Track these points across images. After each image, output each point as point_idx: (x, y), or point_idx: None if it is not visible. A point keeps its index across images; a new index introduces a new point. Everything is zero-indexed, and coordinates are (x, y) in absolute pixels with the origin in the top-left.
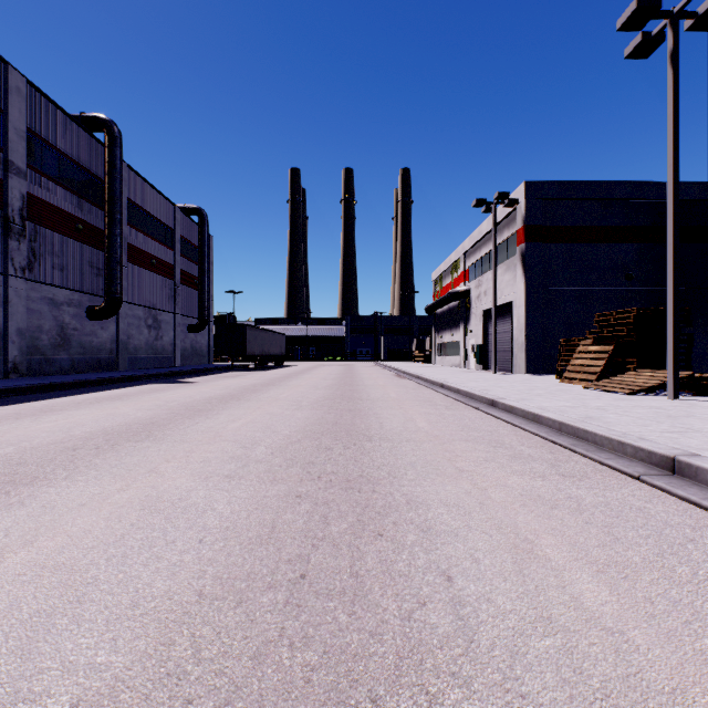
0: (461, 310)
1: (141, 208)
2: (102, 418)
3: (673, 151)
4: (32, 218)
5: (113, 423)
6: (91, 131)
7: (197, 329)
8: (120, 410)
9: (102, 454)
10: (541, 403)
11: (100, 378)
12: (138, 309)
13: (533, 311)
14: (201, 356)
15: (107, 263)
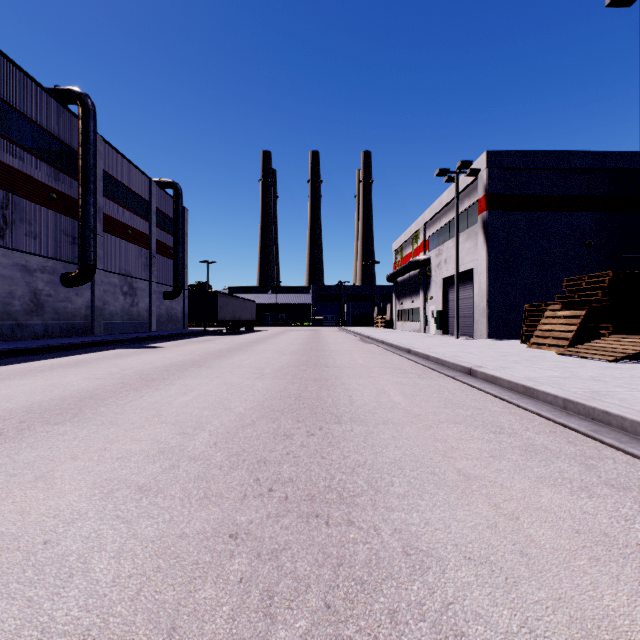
0: (422, 278)
1: (116, 180)
2: (39, 390)
3: None
4: (3, 186)
5: (47, 396)
6: (65, 103)
7: (172, 296)
8: (65, 380)
9: None
10: (525, 372)
11: (67, 343)
12: (114, 276)
13: (495, 277)
14: (177, 322)
15: (81, 232)
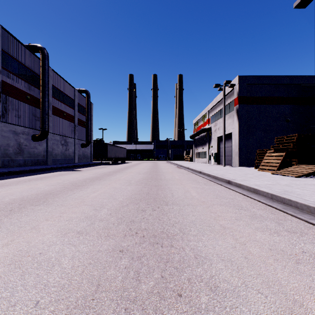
0: (207, 137)
1: (58, 89)
2: (25, 190)
3: None
4: (4, 92)
5: (29, 193)
6: (34, 52)
7: (85, 145)
8: (37, 186)
9: (11, 214)
10: (255, 182)
11: (35, 169)
12: (57, 136)
13: (242, 137)
14: (87, 158)
15: (41, 114)
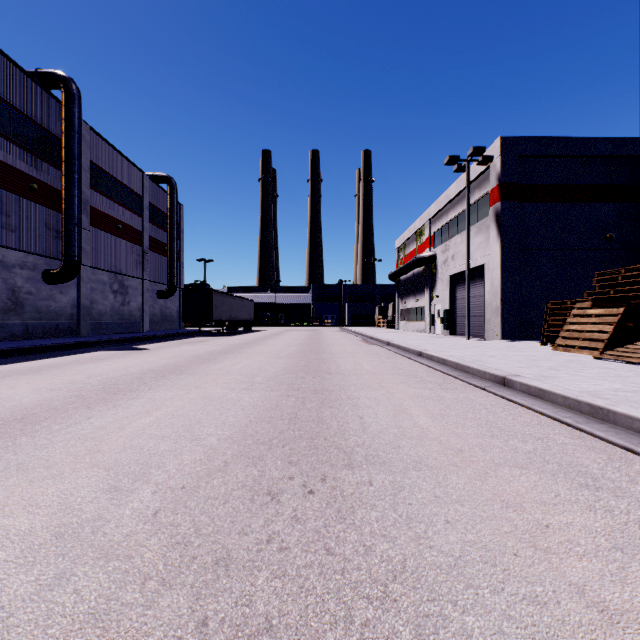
0: (427, 275)
1: (105, 172)
2: None
3: None
4: None
5: None
6: (48, 88)
7: (166, 294)
8: (9, 392)
9: None
10: (577, 383)
11: (43, 345)
12: (103, 274)
13: (509, 273)
14: (171, 322)
15: (64, 225)
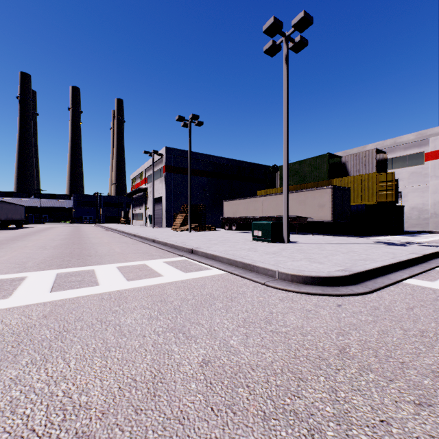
0: (144, 197)
1: None
2: None
3: (189, 160)
4: None
5: None
6: None
7: None
8: None
9: None
10: (149, 234)
11: None
12: None
13: (169, 201)
14: None
15: None
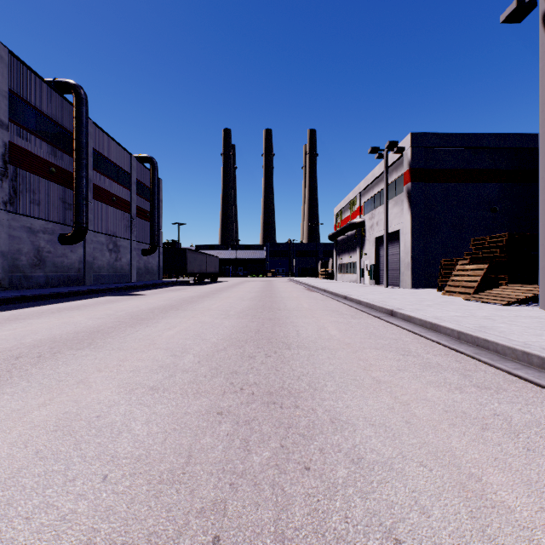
0: (358, 237)
1: (103, 156)
2: (56, 326)
3: (544, 98)
4: (13, 162)
5: (64, 331)
6: (62, 93)
7: (149, 252)
8: (74, 319)
9: (41, 362)
10: (434, 313)
11: (67, 292)
12: (101, 236)
13: (417, 237)
14: (153, 274)
15: (75, 199)
